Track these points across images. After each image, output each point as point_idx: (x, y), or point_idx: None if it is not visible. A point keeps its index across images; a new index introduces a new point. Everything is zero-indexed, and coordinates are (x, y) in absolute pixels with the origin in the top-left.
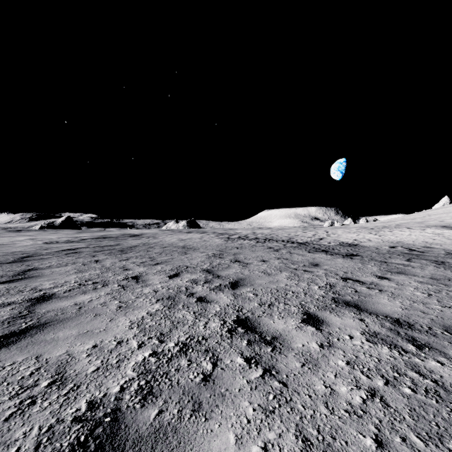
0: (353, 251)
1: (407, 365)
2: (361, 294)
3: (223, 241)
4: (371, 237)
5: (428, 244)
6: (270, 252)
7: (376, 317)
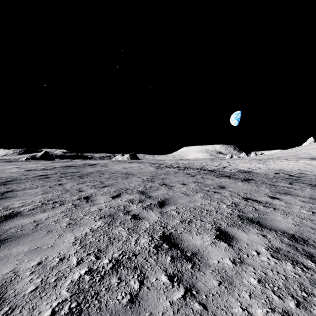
0: (249, 177)
1: (312, 283)
2: (260, 211)
3: (155, 169)
4: (260, 166)
5: (302, 171)
6: (189, 177)
7: (275, 233)
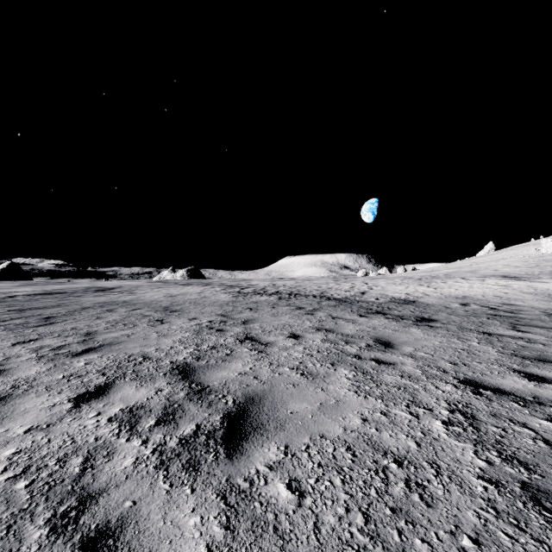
0: (421, 313)
1: None
2: None
3: (231, 297)
4: (425, 290)
5: (504, 299)
6: (302, 316)
7: None
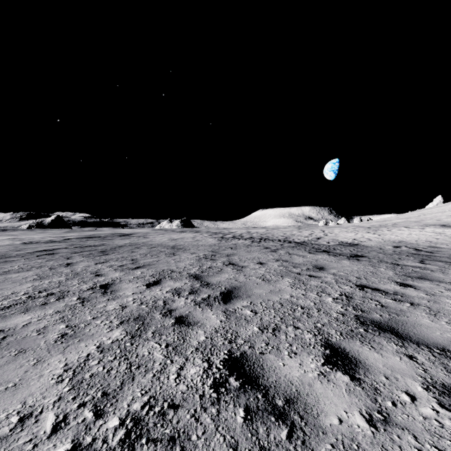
0: (357, 252)
1: None
2: (390, 309)
3: (216, 240)
4: (370, 236)
5: (432, 243)
6: (267, 253)
7: (429, 351)
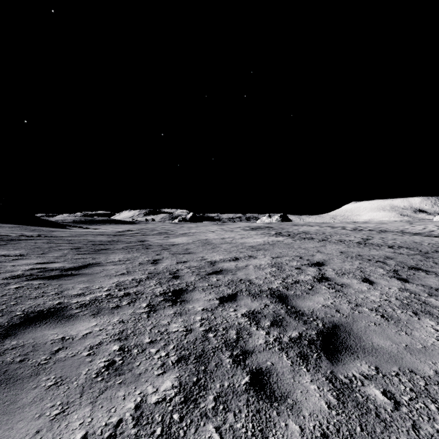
0: None
1: None
2: None
3: (350, 231)
4: None
5: None
6: (398, 236)
7: None
